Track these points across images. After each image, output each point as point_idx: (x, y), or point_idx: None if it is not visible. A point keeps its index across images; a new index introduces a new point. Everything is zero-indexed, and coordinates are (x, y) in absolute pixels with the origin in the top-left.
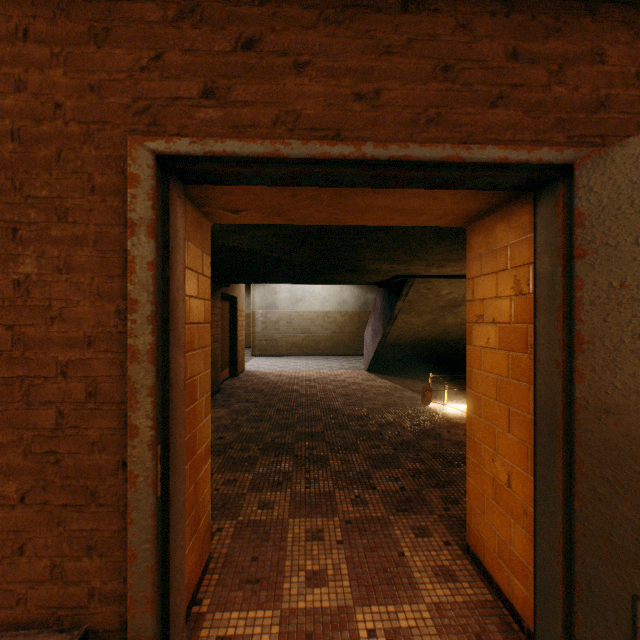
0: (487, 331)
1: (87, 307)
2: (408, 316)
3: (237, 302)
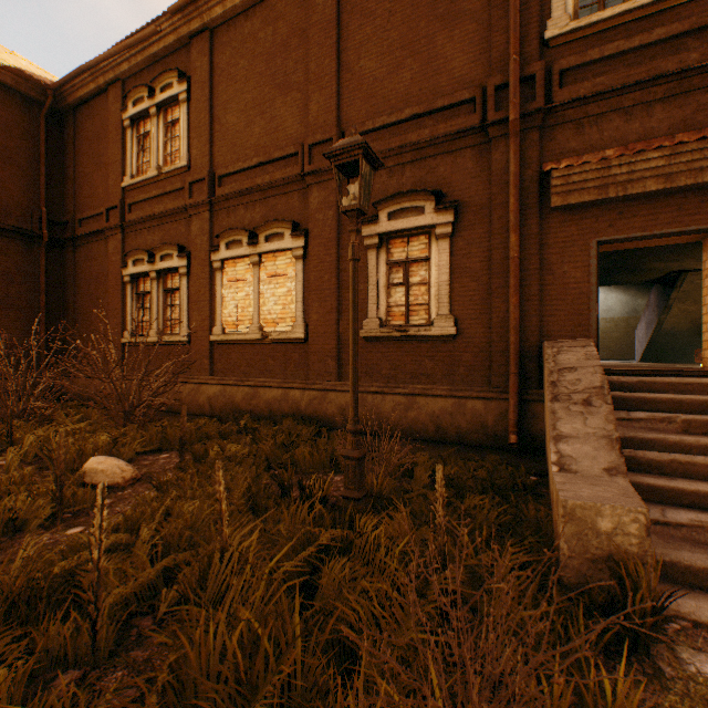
0: (707, 280)
1: (579, 275)
2: (683, 305)
3: None
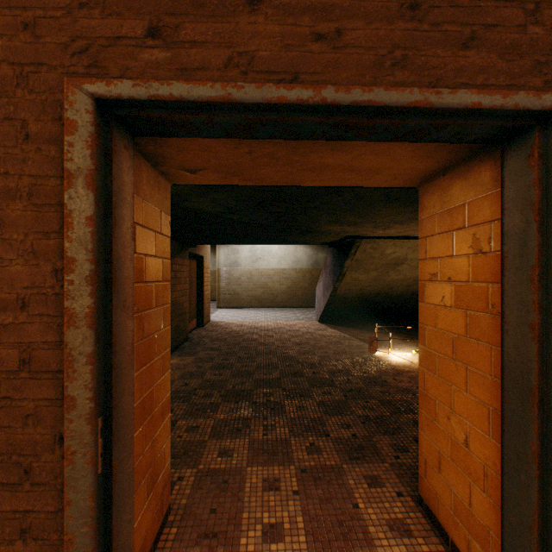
0: (442, 289)
1: (20, 266)
2: (356, 273)
3: (203, 260)
